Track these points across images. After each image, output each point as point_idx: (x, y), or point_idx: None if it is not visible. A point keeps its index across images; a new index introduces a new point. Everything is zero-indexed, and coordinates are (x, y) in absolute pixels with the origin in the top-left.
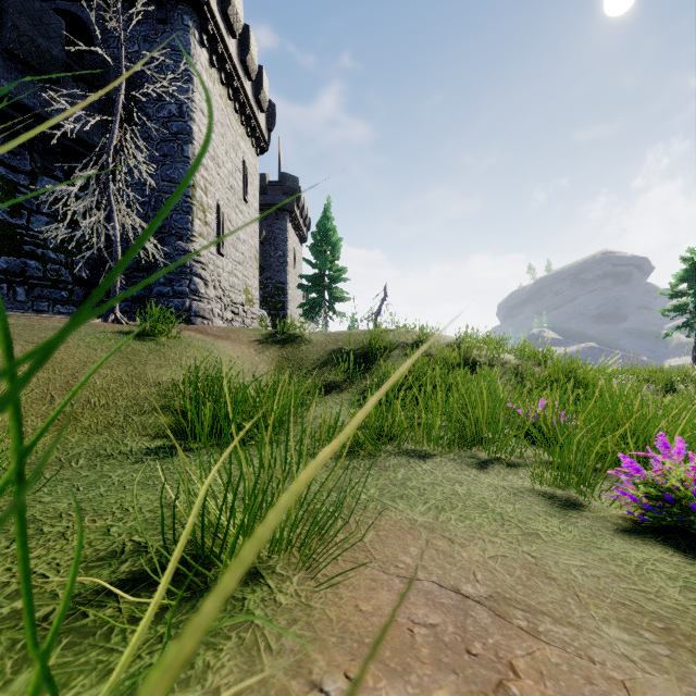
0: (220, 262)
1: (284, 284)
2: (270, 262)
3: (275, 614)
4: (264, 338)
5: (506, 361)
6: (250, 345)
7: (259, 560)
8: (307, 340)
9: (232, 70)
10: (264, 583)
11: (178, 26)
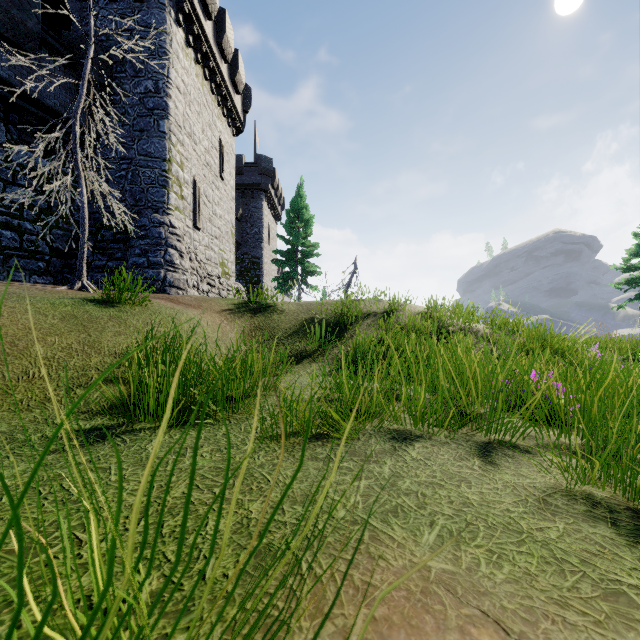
0: (196, 236)
1: (259, 259)
2: (246, 238)
3: None
4: (236, 307)
5: (477, 330)
6: (222, 314)
7: None
8: (279, 310)
9: (208, 50)
10: None
11: (154, 4)
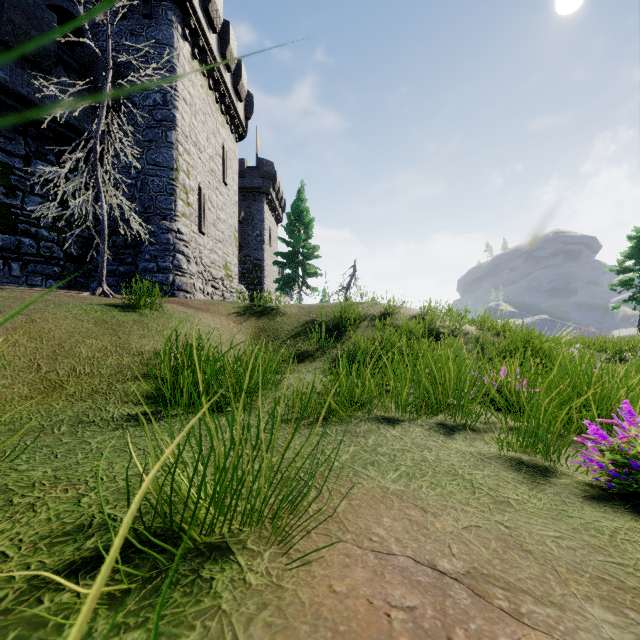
0: (201, 240)
1: (261, 261)
2: (248, 241)
3: (244, 598)
4: (242, 311)
5: (467, 332)
6: (229, 317)
7: (230, 534)
8: (282, 313)
9: (212, 62)
10: (234, 560)
11: (163, 21)
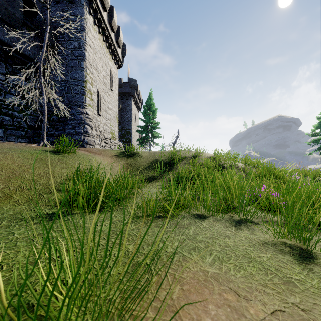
0: (99, 119)
1: (130, 130)
2: (123, 120)
3: None
4: (119, 154)
5: (238, 166)
6: (112, 157)
7: None
8: (140, 156)
9: (105, 27)
10: None
11: (78, 4)
